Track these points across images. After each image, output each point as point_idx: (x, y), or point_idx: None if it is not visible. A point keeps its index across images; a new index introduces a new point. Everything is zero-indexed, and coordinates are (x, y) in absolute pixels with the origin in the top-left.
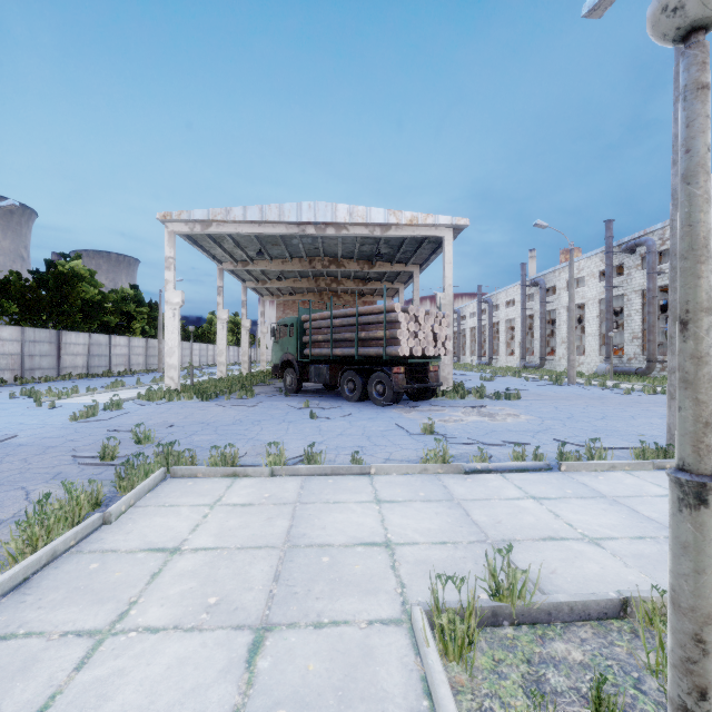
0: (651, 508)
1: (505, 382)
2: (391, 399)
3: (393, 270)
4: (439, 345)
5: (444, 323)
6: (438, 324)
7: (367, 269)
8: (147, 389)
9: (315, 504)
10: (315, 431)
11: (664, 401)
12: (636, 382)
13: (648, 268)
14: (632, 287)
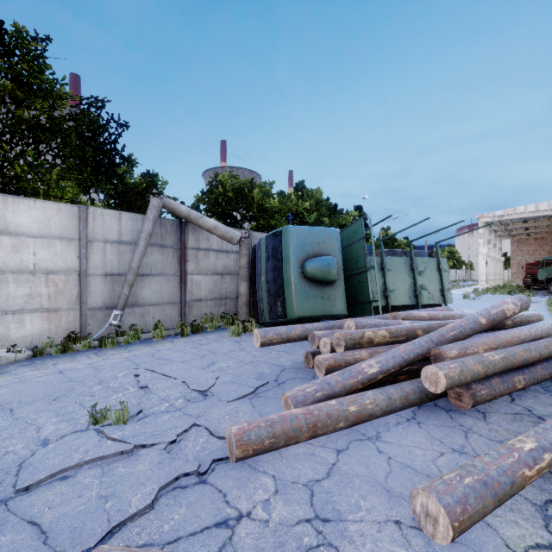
0: None
1: None
2: None
3: None
4: None
5: None
6: None
7: None
8: (474, 290)
9: None
10: None
11: None
12: None
13: None
14: None
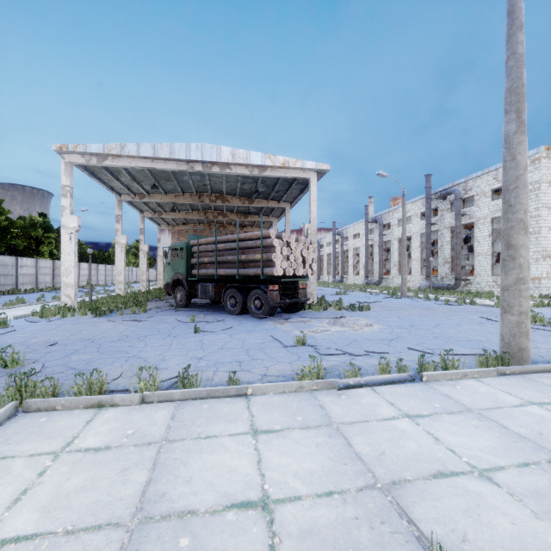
0: (516, 422)
1: (355, 295)
2: (267, 313)
3: (268, 206)
4: (307, 266)
5: (311, 248)
6: (306, 249)
7: (247, 204)
8: (42, 307)
9: (184, 441)
10: (197, 345)
11: (474, 309)
12: (449, 295)
13: (455, 211)
14: (444, 225)
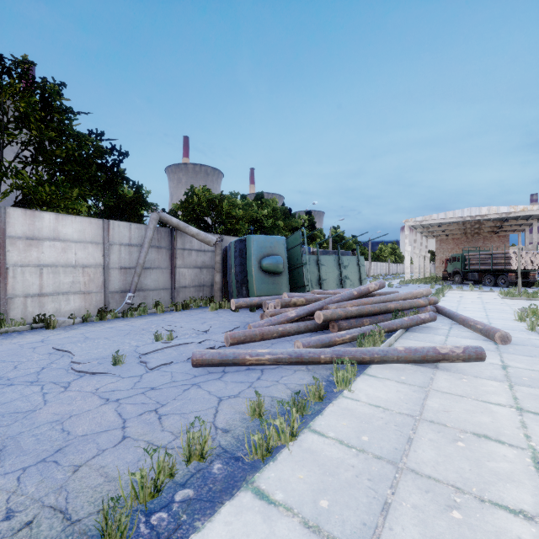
0: None
1: None
2: (507, 285)
3: (517, 224)
4: (534, 265)
5: (537, 256)
6: (534, 256)
7: (499, 225)
8: (401, 280)
9: (482, 293)
10: (477, 289)
11: None
12: None
13: None
14: None
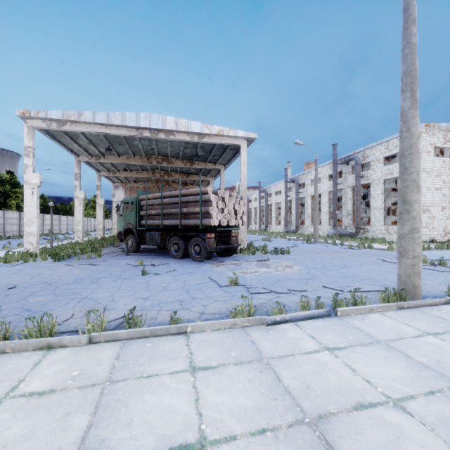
0: (418, 352)
1: (277, 241)
2: (205, 257)
3: (206, 168)
4: (239, 218)
5: (242, 202)
6: (238, 203)
7: (189, 166)
8: (6, 253)
9: (126, 382)
10: (144, 286)
11: (372, 253)
12: (351, 240)
13: (356, 173)
14: (347, 184)
